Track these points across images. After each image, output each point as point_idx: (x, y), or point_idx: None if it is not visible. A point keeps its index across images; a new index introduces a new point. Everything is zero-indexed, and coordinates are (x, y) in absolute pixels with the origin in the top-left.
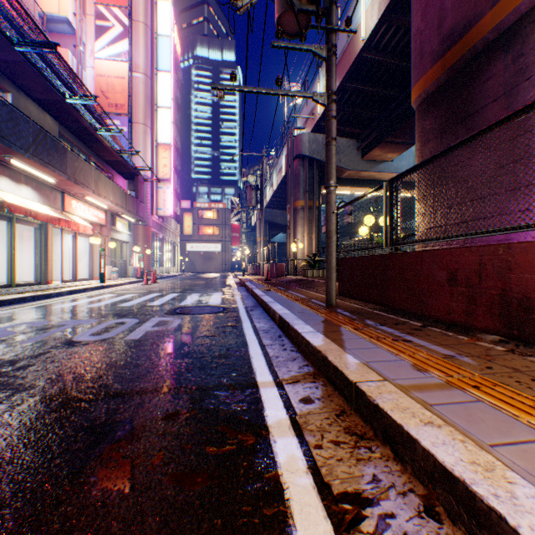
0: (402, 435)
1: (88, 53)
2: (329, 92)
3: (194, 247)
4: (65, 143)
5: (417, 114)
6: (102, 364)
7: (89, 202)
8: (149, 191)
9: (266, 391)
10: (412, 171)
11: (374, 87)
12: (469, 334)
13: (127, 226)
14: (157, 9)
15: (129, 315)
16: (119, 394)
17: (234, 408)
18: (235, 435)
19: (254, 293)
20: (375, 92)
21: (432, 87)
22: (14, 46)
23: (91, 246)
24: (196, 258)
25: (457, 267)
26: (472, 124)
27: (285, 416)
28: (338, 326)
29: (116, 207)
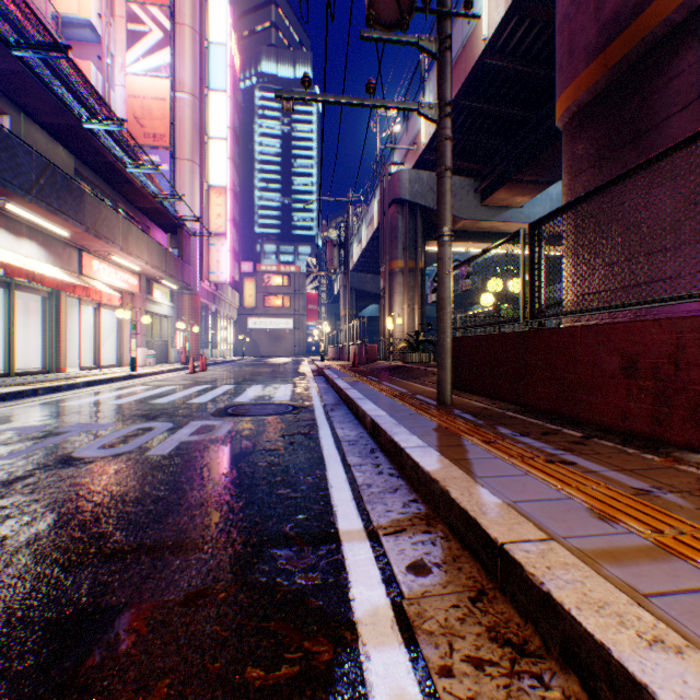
0: (608, 668)
1: (117, 67)
2: (442, 102)
3: (258, 323)
4: (84, 184)
5: (564, 136)
6: (104, 497)
7: (116, 263)
8: (197, 250)
9: (352, 549)
10: (565, 211)
11: (498, 105)
12: (661, 452)
13: (168, 295)
14: (208, 9)
15: (160, 417)
16: (119, 552)
17: (300, 582)
18: (298, 641)
19: (336, 386)
20: (500, 112)
21: (587, 95)
22: (10, 49)
23: (120, 321)
24: (261, 338)
25: (638, 350)
26: (648, 145)
27: (384, 601)
28: (459, 437)
29: (153, 270)
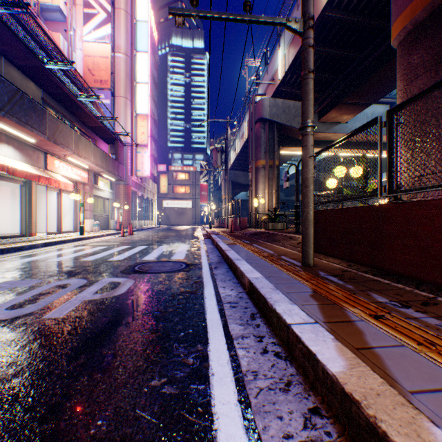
0: None
1: (77, 37)
2: (306, 16)
3: (169, 203)
4: (50, 109)
5: (400, 51)
6: None
7: (71, 162)
8: (129, 155)
9: None
10: (431, 91)
11: (333, 49)
12: None
13: (108, 184)
14: None
15: (80, 274)
16: None
17: None
18: None
19: (219, 247)
20: (335, 53)
21: (423, 13)
22: None
23: (75, 202)
24: (171, 213)
25: None
26: None
27: None
28: (342, 308)
29: (97, 167)
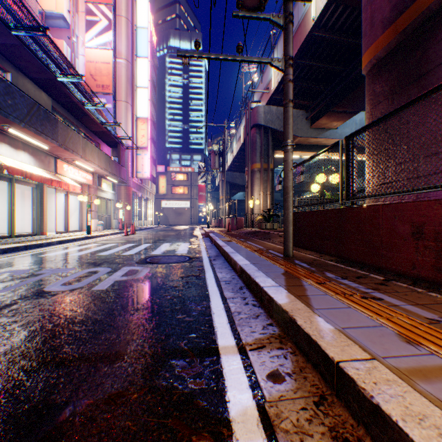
0: None
1: (80, 43)
2: (287, 57)
3: (167, 204)
4: (59, 116)
5: (367, 79)
6: (60, 320)
7: (78, 166)
8: (129, 157)
9: (227, 360)
10: (371, 127)
11: (322, 63)
12: (441, 291)
13: (111, 186)
14: (136, 6)
15: (103, 264)
16: (65, 361)
17: (190, 386)
18: (188, 436)
19: (217, 244)
20: (323, 67)
21: (383, 52)
22: (10, 30)
23: (81, 203)
24: (170, 213)
25: (424, 221)
26: (426, 83)
27: (251, 403)
28: (300, 279)
29: (101, 170)
